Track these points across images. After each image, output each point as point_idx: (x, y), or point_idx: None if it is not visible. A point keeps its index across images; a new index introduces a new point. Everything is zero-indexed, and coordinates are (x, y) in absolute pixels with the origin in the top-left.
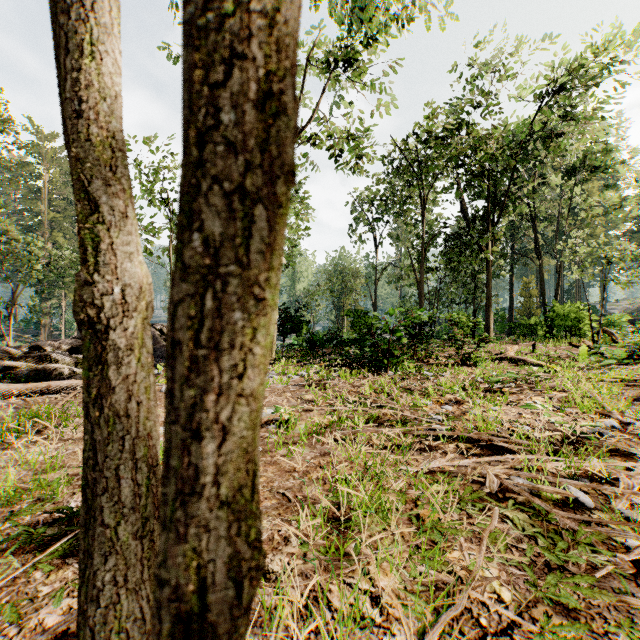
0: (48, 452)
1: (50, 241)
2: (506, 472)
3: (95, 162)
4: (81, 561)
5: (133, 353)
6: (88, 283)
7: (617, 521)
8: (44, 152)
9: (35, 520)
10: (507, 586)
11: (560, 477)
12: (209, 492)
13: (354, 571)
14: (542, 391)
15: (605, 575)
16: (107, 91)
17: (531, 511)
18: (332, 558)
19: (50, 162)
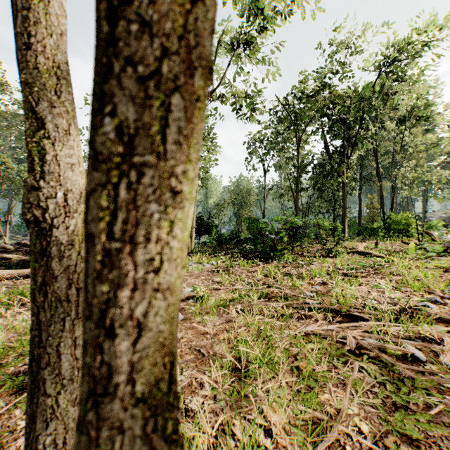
0: (29, 319)
1: None
2: (361, 334)
3: (40, 86)
4: (26, 425)
5: (72, 247)
6: (33, 188)
7: (444, 371)
8: None
9: (17, 370)
10: (365, 421)
11: (400, 338)
12: (120, 392)
13: (251, 409)
14: (384, 275)
15: (437, 412)
16: (51, 28)
17: (380, 364)
18: (235, 399)
19: None
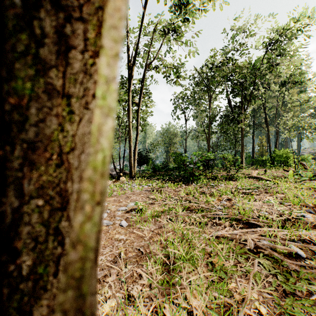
0: None
1: None
2: (257, 237)
3: None
4: None
5: None
6: None
7: None
8: None
9: None
10: (263, 304)
11: (286, 240)
12: None
13: (177, 295)
14: (271, 193)
15: None
16: None
17: (273, 260)
18: (165, 287)
19: None
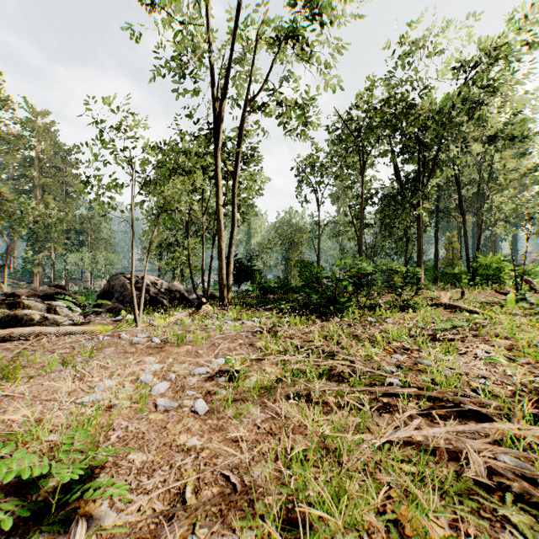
0: None
1: (42, 202)
2: (489, 448)
3: None
4: None
5: None
6: None
7: None
8: (37, 127)
9: None
10: None
11: None
12: None
13: None
14: (485, 338)
15: None
16: None
17: None
18: None
19: (42, 135)
